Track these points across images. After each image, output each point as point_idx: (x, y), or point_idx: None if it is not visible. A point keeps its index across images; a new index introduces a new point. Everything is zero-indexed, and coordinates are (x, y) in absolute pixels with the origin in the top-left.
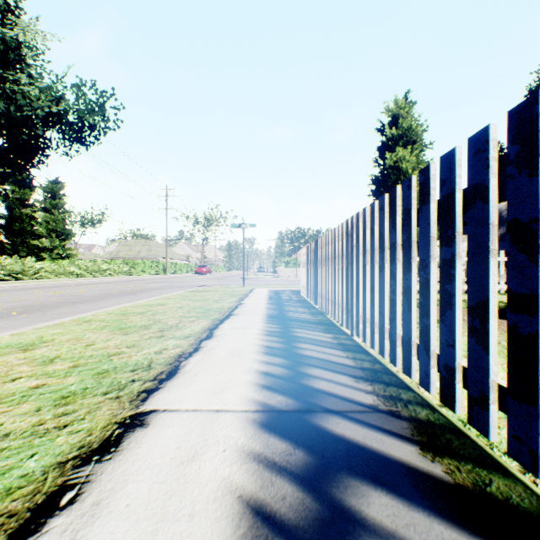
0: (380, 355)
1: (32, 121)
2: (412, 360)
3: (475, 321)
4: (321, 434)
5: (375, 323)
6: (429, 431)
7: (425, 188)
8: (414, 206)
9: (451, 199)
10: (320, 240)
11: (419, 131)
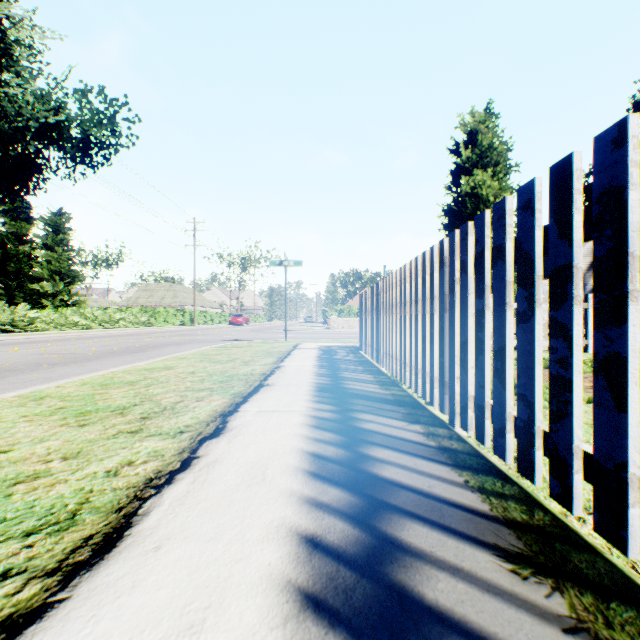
0: (524, 477)
1: (25, 136)
2: (629, 516)
3: None
4: None
5: (508, 414)
6: None
7: None
8: (635, 179)
9: None
10: (390, 278)
11: (503, 149)
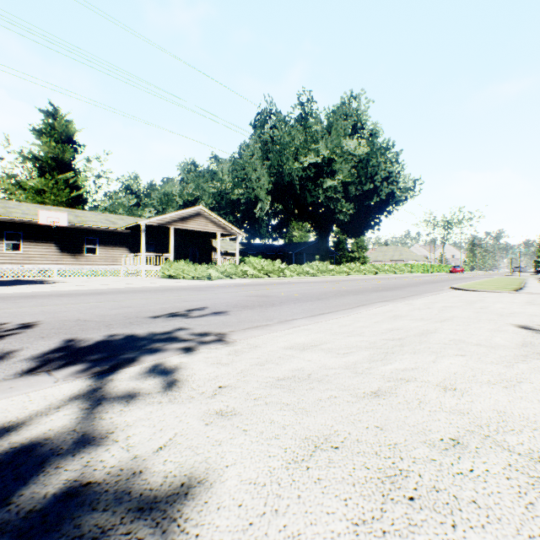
0: None
1: None
2: None
3: None
4: None
5: None
6: None
7: None
8: None
9: None
10: None
11: None
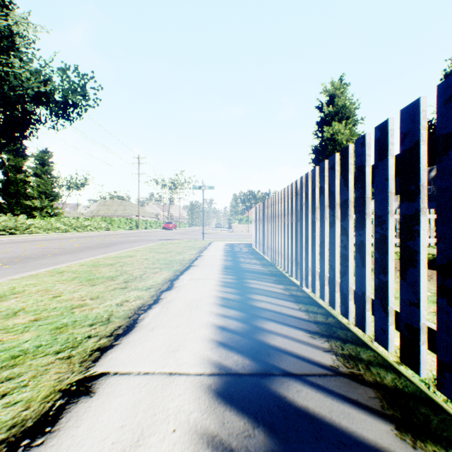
0: (331, 307)
1: (24, 100)
2: (366, 315)
3: (447, 281)
4: (282, 407)
5: (325, 276)
6: (400, 403)
7: (382, 143)
8: (368, 163)
9: (415, 152)
10: (270, 200)
11: (352, 108)
